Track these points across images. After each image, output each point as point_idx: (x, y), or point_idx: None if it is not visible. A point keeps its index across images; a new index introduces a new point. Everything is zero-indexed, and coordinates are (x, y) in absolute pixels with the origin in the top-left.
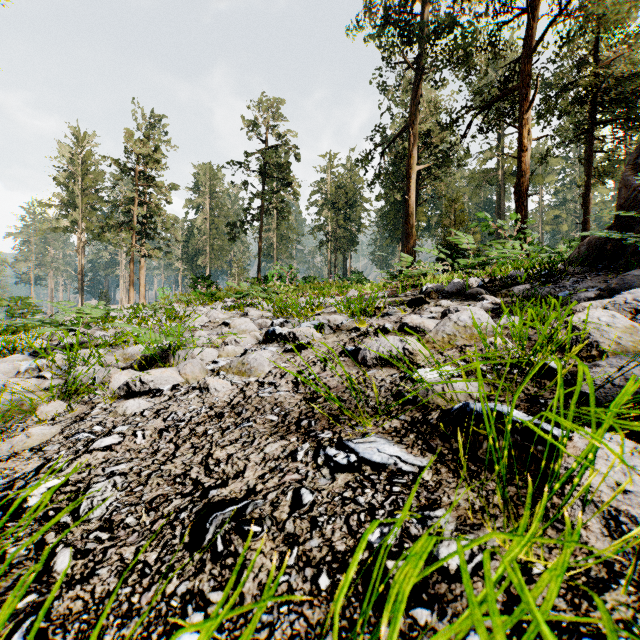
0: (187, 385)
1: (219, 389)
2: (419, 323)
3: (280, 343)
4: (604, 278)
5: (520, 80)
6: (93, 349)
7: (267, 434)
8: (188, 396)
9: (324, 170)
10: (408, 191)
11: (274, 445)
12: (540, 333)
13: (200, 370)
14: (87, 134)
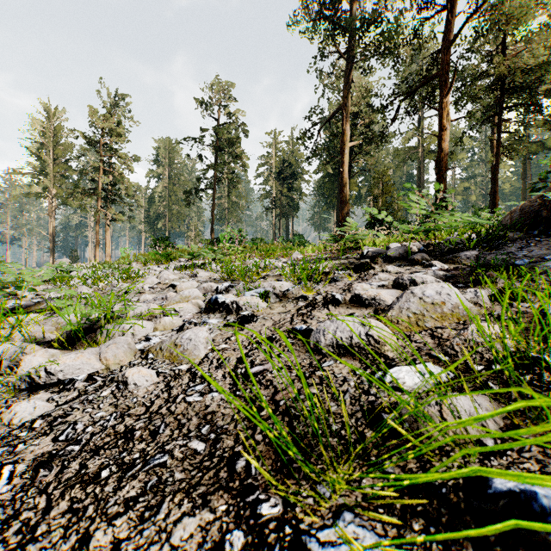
0: (107, 372)
1: (140, 383)
2: (374, 295)
3: (222, 313)
4: (549, 244)
5: (440, 68)
6: (31, 315)
7: (183, 490)
8: (101, 393)
9: (269, 146)
10: (343, 164)
11: (189, 523)
12: (523, 313)
13: (126, 352)
14: (58, 110)
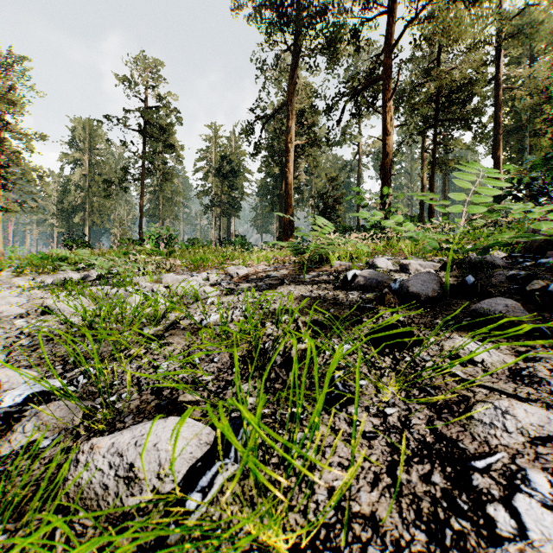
0: None
1: None
2: None
3: None
4: None
5: (385, 72)
6: None
7: None
8: None
9: (209, 139)
10: (287, 163)
11: None
12: None
13: None
14: None
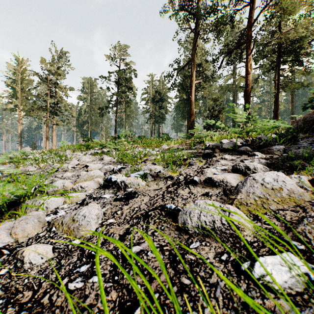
0: (16, 245)
1: (35, 261)
2: (222, 178)
3: (114, 189)
4: None
5: (247, 39)
6: None
7: None
8: (0, 271)
9: (149, 82)
10: (191, 93)
11: None
12: None
13: (34, 225)
14: (24, 59)
